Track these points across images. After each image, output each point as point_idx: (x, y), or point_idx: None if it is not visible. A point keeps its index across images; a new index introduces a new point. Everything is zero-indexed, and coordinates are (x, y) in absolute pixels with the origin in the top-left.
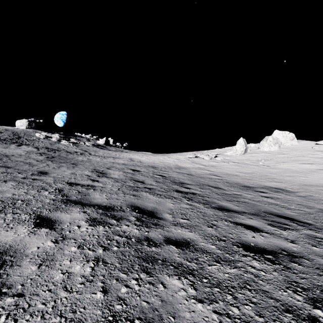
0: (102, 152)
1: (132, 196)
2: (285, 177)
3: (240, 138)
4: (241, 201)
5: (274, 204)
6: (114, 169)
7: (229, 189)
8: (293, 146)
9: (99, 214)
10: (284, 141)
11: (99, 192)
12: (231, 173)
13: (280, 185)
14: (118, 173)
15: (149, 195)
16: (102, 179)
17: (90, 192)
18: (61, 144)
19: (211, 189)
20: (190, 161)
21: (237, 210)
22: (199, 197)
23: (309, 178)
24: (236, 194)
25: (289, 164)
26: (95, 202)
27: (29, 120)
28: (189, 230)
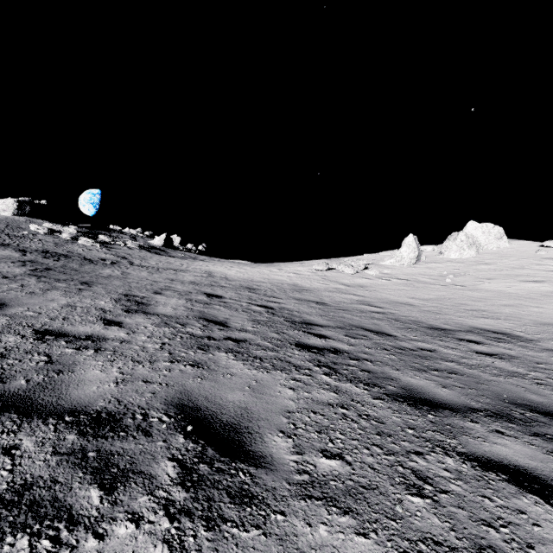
0: (156, 259)
1: (191, 368)
2: (502, 307)
3: (409, 235)
4: (444, 368)
5: (517, 375)
6: (169, 293)
7: (406, 335)
8: (502, 249)
9: (56, 456)
10: (486, 241)
11: (107, 356)
12: (398, 301)
13: (500, 325)
14: (175, 304)
15: (234, 362)
16: (132, 318)
17: (80, 359)
18: (78, 244)
19: (369, 336)
20: (318, 277)
21: (452, 403)
22: (350, 362)
23: (547, 310)
24: (424, 347)
25: (501, 282)
26: (75, 396)
27: (18, 201)
28: (355, 521)
